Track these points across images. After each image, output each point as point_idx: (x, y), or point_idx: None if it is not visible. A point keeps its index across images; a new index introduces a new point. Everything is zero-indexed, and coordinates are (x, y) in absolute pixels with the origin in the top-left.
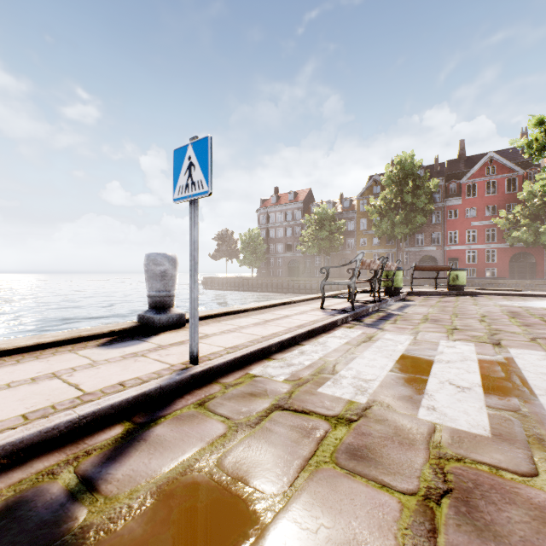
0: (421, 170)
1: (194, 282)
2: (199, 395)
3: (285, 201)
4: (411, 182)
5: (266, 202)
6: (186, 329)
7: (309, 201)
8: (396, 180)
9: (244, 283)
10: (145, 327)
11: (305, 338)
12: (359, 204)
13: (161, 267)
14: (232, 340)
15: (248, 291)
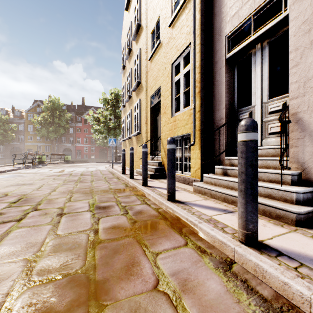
0: (65, 106)
1: None
2: None
3: None
4: (58, 112)
5: None
6: None
7: None
8: (50, 109)
9: None
10: None
11: (13, 171)
12: (27, 115)
13: None
14: None
15: None
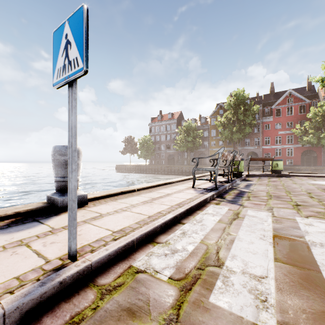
0: (248, 100)
1: (72, 171)
2: (62, 315)
3: (166, 119)
4: (242, 107)
5: (154, 119)
6: (86, 208)
7: (180, 119)
8: (233, 106)
9: (141, 168)
10: (51, 207)
11: (185, 215)
12: (211, 120)
13: (65, 157)
14: (121, 221)
15: (143, 173)
